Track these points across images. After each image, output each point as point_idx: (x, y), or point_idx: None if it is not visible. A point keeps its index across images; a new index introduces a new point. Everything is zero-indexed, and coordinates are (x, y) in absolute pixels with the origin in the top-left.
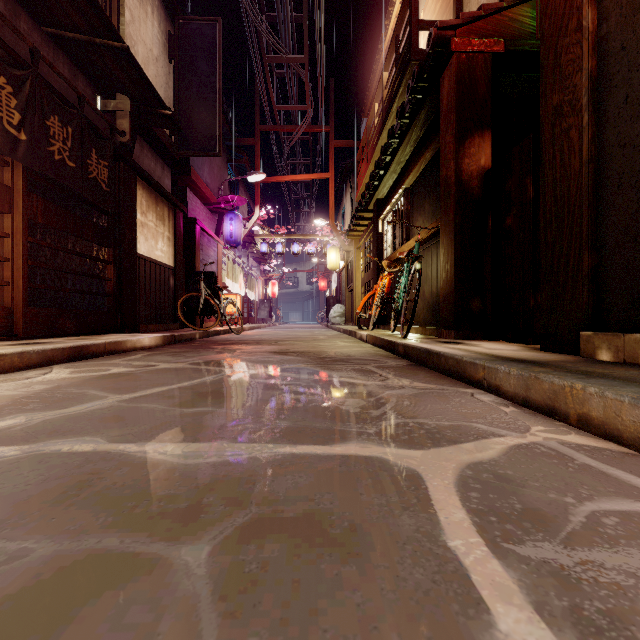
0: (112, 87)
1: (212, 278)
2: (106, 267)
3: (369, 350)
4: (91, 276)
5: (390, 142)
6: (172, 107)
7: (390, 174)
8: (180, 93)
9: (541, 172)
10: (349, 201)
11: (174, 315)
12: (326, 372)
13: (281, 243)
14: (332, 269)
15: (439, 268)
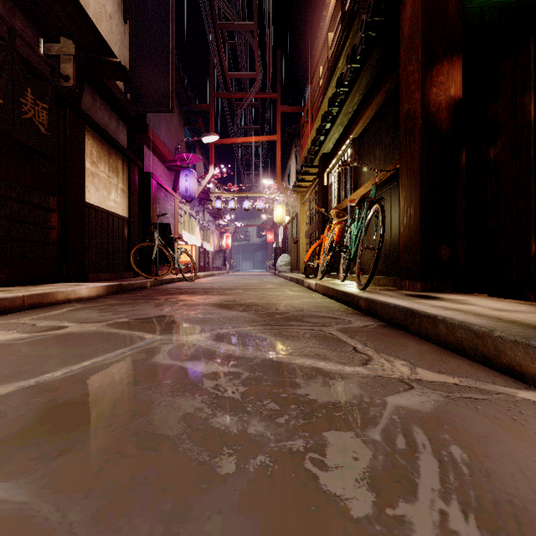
0: (56, 31)
1: (166, 229)
2: (51, 215)
3: (322, 302)
4: (29, 223)
5: (338, 92)
6: (127, 66)
7: (337, 127)
8: (135, 52)
9: None
10: (294, 162)
11: (129, 264)
12: (278, 342)
13: (233, 200)
14: (279, 223)
15: (393, 215)
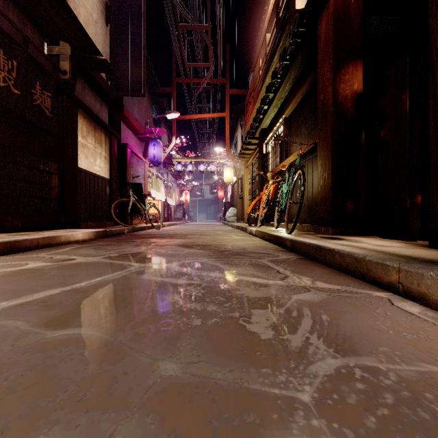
0: (56, 36)
1: (139, 188)
2: (52, 177)
3: (259, 243)
4: (37, 184)
5: (273, 82)
6: (108, 60)
7: (272, 108)
8: (114, 49)
9: (431, 78)
10: (240, 134)
11: (110, 215)
12: (226, 267)
13: (191, 164)
14: (228, 182)
15: (314, 177)
